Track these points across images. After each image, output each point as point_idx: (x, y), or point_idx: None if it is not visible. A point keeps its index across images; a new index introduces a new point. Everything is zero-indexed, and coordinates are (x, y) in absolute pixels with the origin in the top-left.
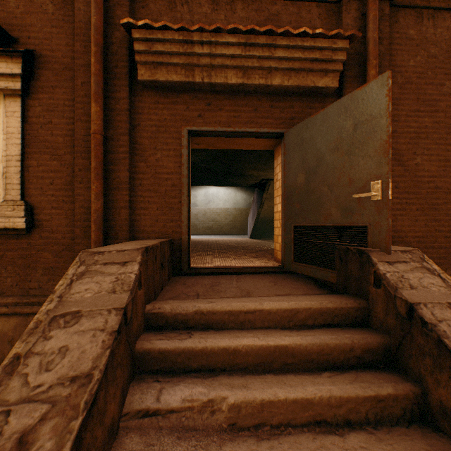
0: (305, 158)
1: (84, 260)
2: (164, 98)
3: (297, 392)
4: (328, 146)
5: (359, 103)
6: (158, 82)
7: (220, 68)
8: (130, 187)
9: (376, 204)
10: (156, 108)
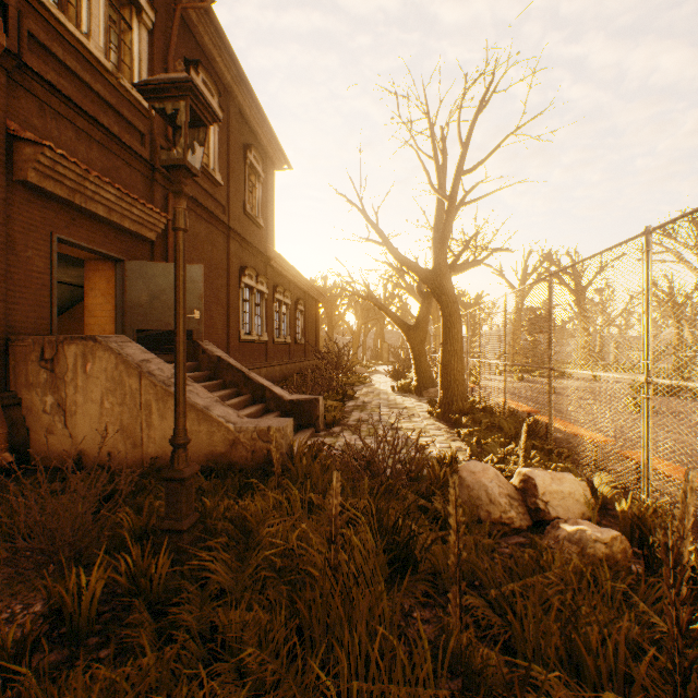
0: (150, 286)
1: (108, 340)
2: (36, 199)
3: (204, 384)
4: (170, 285)
5: (189, 271)
6: (43, 188)
7: (96, 201)
8: (7, 280)
9: (198, 321)
10: (28, 206)
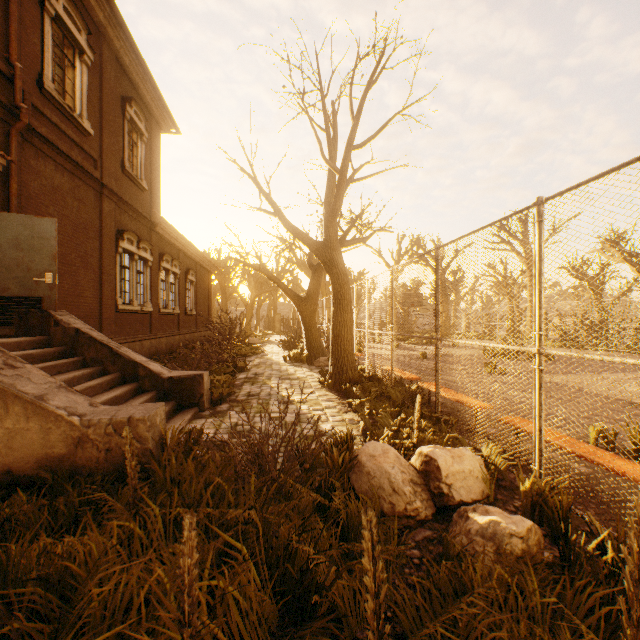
0: None
1: None
2: None
3: (52, 363)
4: (8, 240)
5: (37, 225)
6: None
7: None
8: None
9: (50, 286)
10: None
